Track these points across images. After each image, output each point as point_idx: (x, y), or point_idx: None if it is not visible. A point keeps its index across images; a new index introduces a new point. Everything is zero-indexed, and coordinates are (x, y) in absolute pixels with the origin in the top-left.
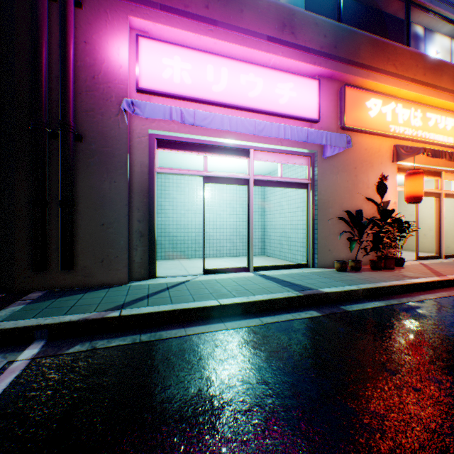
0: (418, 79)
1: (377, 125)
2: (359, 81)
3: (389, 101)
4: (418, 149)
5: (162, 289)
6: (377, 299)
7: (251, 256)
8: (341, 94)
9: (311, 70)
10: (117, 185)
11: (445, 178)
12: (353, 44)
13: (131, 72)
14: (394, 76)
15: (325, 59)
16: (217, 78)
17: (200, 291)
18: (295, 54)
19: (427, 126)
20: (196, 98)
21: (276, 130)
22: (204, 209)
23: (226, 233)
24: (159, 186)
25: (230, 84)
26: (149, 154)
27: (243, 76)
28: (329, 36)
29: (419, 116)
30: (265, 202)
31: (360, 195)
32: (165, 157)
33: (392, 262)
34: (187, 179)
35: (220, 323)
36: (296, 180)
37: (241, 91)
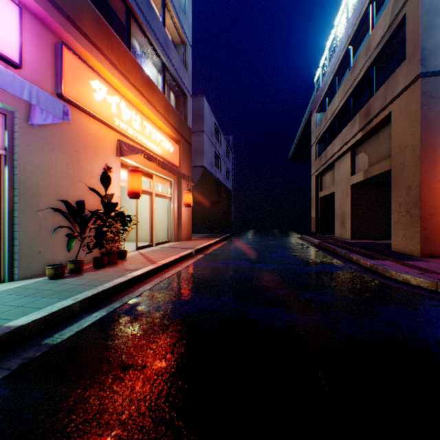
0: (139, 87)
1: (103, 112)
2: (83, 52)
3: (115, 93)
4: (139, 149)
5: None
6: (100, 307)
7: None
8: (59, 52)
9: None
10: None
11: (157, 181)
12: (76, 1)
13: None
14: (120, 71)
15: None
16: None
17: None
18: None
19: (145, 133)
20: None
21: None
22: None
23: None
24: None
25: None
26: None
27: None
28: None
29: (139, 121)
30: None
31: (84, 184)
32: None
33: (117, 257)
34: None
35: None
36: None
37: None
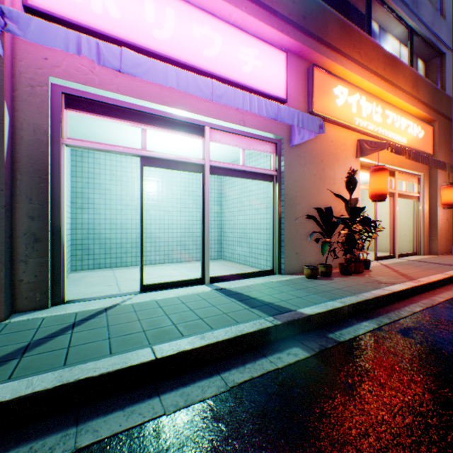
0: (380, 73)
1: (343, 115)
2: (327, 64)
3: (354, 91)
4: (383, 144)
5: (61, 329)
6: (365, 317)
7: (207, 264)
8: (309, 75)
9: (278, 40)
10: None
11: (398, 178)
12: (322, 20)
13: None
14: (359, 66)
15: (293, 29)
16: (160, 20)
17: (127, 329)
18: (261, 14)
19: (386, 124)
20: (128, 42)
21: (240, 99)
22: (142, 202)
23: (177, 233)
24: (86, 173)
25: (179, 32)
26: (51, 116)
27: (197, 26)
28: (298, 3)
29: (379, 112)
30: (223, 198)
31: (326, 191)
32: (90, 131)
33: (361, 265)
34: (126, 165)
35: (154, 399)
36: (260, 170)
37: (194, 46)
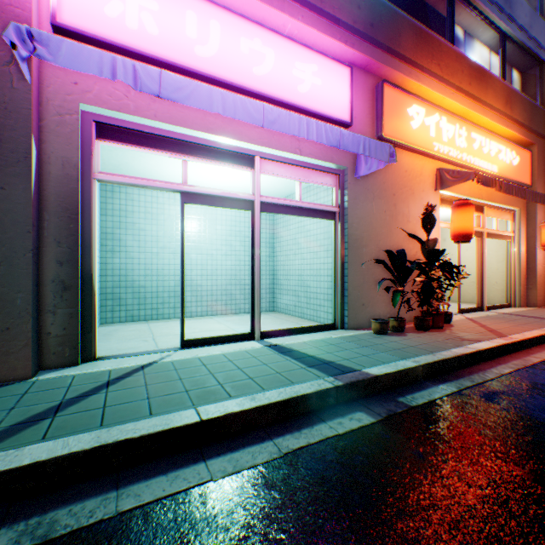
0: (464, 88)
1: (419, 140)
2: (399, 80)
3: (432, 111)
4: (467, 174)
5: (94, 388)
6: (443, 379)
7: (257, 316)
8: (378, 93)
9: (340, 52)
10: (7, 194)
11: (487, 214)
12: (393, 27)
13: None
14: (439, 80)
15: (359, 40)
16: (203, 35)
17: (167, 388)
18: (320, 24)
19: (472, 149)
20: (167, 61)
21: (295, 125)
22: (183, 245)
23: (221, 281)
24: (117, 211)
25: (225, 48)
26: (81, 147)
27: (245, 40)
28: (364, 9)
29: (464, 135)
30: (275, 239)
31: (399, 231)
32: (123, 163)
33: (441, 319)
34: (162, 201)
35: (199, 464)
36: (320, 206)
37: (242, 63)
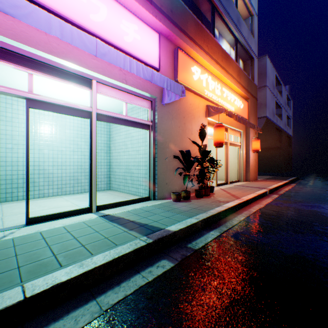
0: (219, 62)
1: (198, 87)
2: (187, 49)
3: (204, 71)
4: (221, 109)
5: None
6: (212, 228)
7: (94, 195)
8: (175, 54)
9: (153, 23)
10: None
11: (230, 133)
12: (184, 16)
13: None
14: (208, 55)
15: (164, 18)
16: None
17: None
18: None
19: (223, 96)
20: None
21: (121, 60)
22: (28, 141)
23: (70, 170)
24: None
25: None
26: None
27: None
28: None
29: (219, 89)
30: (111, 141)
31: (187, 139)
32: None
33: (209, 190)
34: (17, 108)
35: None
36: (140, 120)
37: (81, 8)
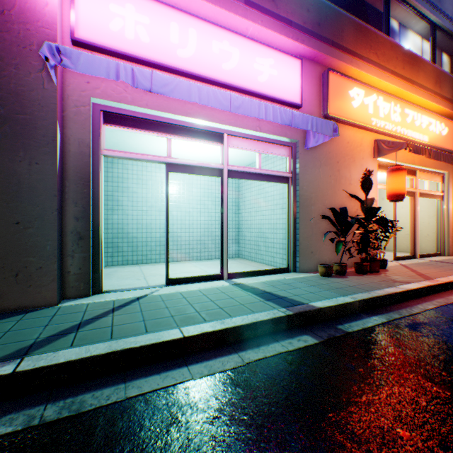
0: (398, 72)
1: (359, 116)
2: (342, 67)
3: (371, 92)
4: (400, 144)
5: (104, 312)
6: (376, 312)
7: (225, 261)
8: (324, 79)
9: (293, 48)
10: (40, 168)
11: (419, 177)
12: (337, 25)
13: (65, 16)
14: (376, 66)
15: (308, 37)
16: (183, 40)
17: (157, 314)
18: (276, 26)
19: (405, 122)
20: (155, 62)
21: (256, 109)
22: (167, 204)
23: (196, 233)
24: (116, 178)
25: (200, 50)
26: (92, 131)
27: (216, 42)
28: (312, 11)
29: (398, 111)
30: (240, 199)
31: (342, 192)
32: (121, 141)
33: (377, 265)
34: (150, 170)
35: (183, 368)
36: (276, 173)
37: (213, 61)
